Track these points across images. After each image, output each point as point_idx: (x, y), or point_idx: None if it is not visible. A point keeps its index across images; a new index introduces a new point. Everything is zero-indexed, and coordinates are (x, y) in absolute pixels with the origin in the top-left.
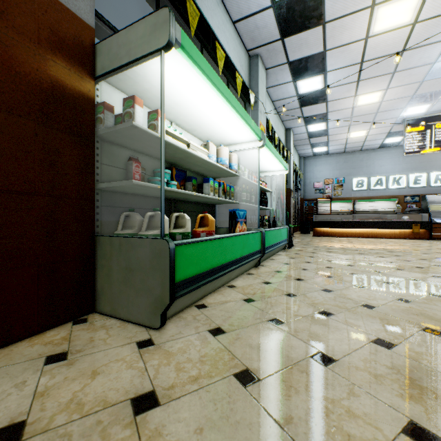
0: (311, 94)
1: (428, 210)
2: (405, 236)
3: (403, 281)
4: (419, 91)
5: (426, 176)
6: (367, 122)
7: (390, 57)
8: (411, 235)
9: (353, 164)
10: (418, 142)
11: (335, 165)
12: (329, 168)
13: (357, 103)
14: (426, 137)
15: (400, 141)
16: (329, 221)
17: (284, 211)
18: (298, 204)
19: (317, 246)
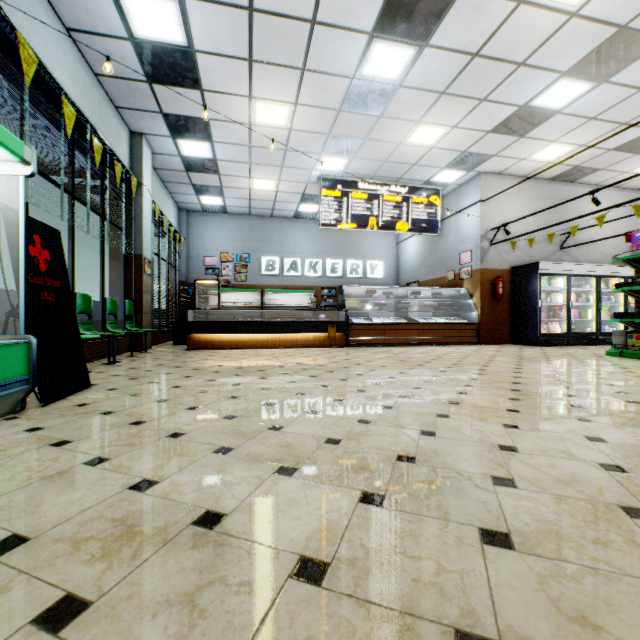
0: (165, 53)
1: (345, 306)
2: (321, 342)
3: (267, 629)
4: (336, 130)
5: (343, 263)
6: (275, 166)
7: (296, 25)
8: (328, 341)
9: (263, 235)
10: (335, 213)
11: (238, 232)
12: (229, 236)
13: (256, 117)
14: (343, 207)
15: (317, 212)
16: (216, 321)
17: (21, 292)
18: (172, 291)
19: (158, 380)
